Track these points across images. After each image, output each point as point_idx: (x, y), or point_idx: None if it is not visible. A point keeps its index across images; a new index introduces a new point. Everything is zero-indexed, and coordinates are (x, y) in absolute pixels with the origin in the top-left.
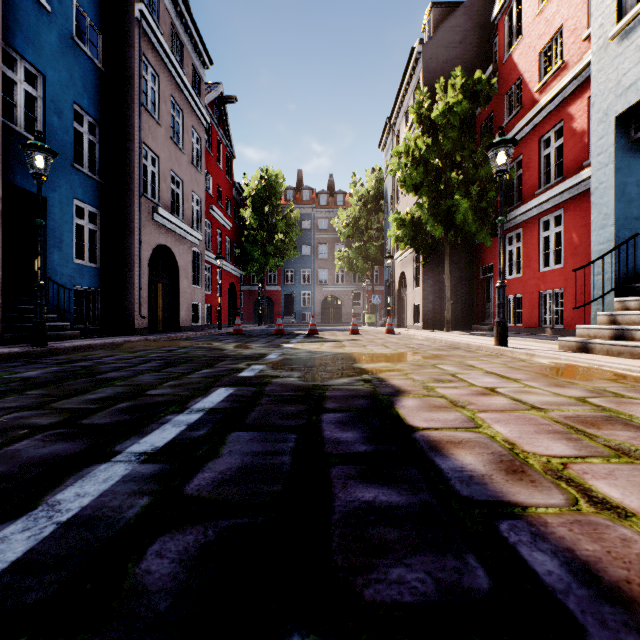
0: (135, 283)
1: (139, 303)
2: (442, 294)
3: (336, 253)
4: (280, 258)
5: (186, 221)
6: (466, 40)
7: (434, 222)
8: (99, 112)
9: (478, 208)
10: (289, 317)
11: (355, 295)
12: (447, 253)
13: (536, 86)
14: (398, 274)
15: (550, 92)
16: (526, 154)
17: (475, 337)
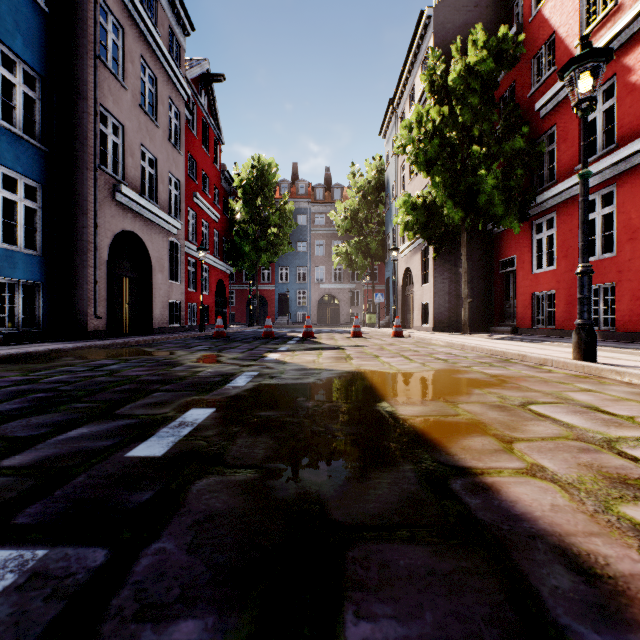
0: (88, 275)
1: (94, 300)
2: (455, 291)
3: (333, 248)
4: (273, 253)
5: (161, 206)
6: (482, 3)
7: (452, 204)
8: (40, 61)
9: (504, 188)
10: (284, 317)
11: (353, 294)
12: (464, 243)
13: (576, 40)
14: (402, 270)
15: (599, 41)
16: (561, 123)
17: (512, 343)
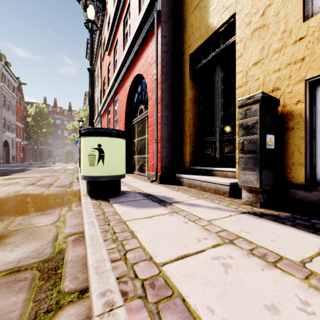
0: (0, 151)
1: (1, 156)
2: None
3: (69, 137)
4: (45, 138)
5: (11, 132)
6: None
7: None
8: None
9: None
10: (50, 159)
11: None
12: None
13: None
14: None
15: None
16: None
17: None
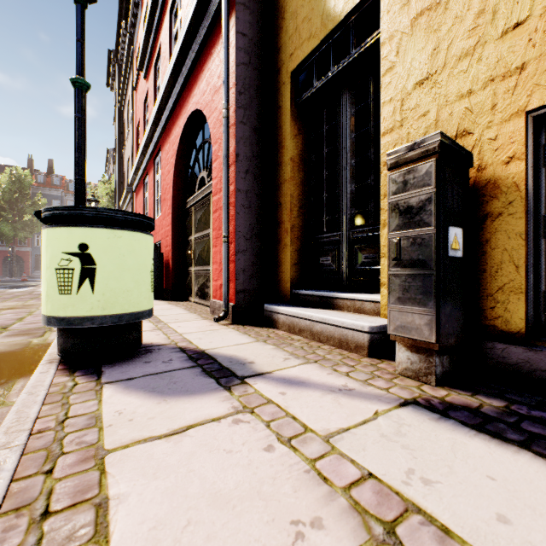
0: None
1: None
2: None
3: None
4: (29, 232)
5: None
6: None
7: None
8: None
9: None
10: (40, 271)
11: None
12: None
13: None
14: None
15: None
16: None
17: None
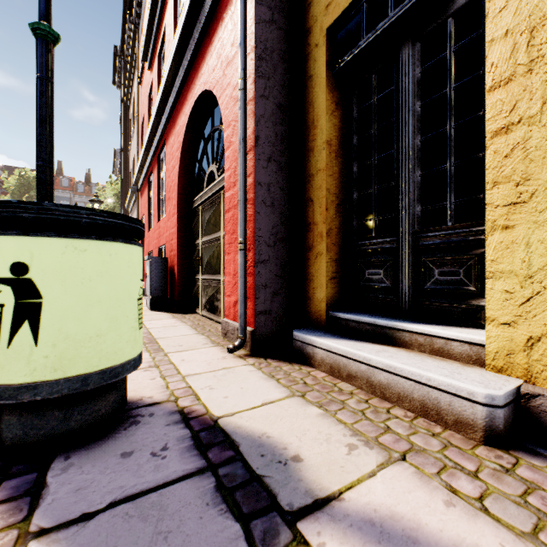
0: None
1: None
2: None
3: None
4: None
5: None
6: None
7: None
8: None
9: None
10: None
11: None
12: None
13: None
14: None
15: None
16: None
17: None
